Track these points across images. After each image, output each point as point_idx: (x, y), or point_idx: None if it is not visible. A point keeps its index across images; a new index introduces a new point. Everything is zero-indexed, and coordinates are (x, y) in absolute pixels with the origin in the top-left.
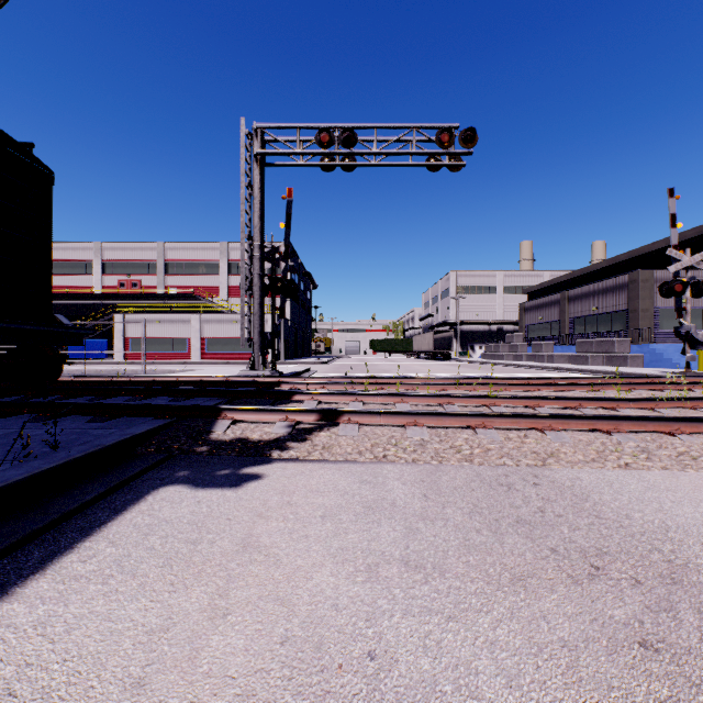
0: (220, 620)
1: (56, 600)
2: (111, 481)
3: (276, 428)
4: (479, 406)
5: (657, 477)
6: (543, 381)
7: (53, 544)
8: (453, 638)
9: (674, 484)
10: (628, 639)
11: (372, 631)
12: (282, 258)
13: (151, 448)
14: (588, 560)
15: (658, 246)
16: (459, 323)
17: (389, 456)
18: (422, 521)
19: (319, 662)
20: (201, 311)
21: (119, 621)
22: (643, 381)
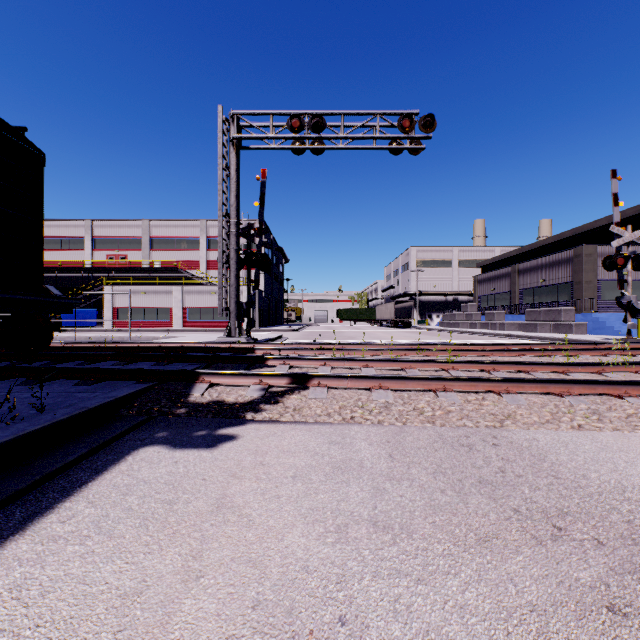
0: (193, 582)
1: (33, 562)
2: (93, 442)
3: (250, 391)
4: (438, 371)
5: (609, 438)
6: (496, 347)
7: (34, 504)
8: (422, 602)
9: (626, 445)
10: (596, 603)
11: (343, 594)
12: (257, 234)
13: (132, 410)
14: (550, 521)
15: (600, 224)
16: (418, 294)
17: (356, 418)
18: (388, 481)
19: (290, 628)
20: (183, 283)
21: (93, 583)
22: (588, 347)
